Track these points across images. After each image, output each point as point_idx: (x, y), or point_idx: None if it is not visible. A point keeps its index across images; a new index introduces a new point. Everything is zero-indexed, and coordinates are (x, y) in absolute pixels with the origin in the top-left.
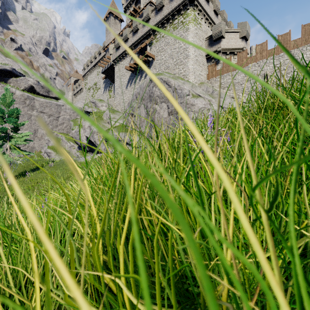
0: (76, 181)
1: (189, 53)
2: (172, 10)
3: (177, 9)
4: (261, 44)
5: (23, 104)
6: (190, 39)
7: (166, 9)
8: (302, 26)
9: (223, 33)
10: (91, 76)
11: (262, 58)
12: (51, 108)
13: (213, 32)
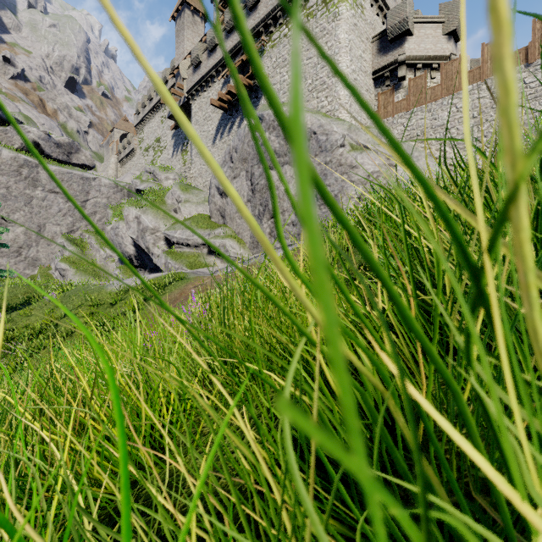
0: (86, 341)
1: (340, 64)
2: None
3: None
4: None
5: (15, 177)
6: (341, 37)
7: None
8: None
9: (410, 24)
10: (150, 125)
11: None
12: (70, 184)
13: (389, 22)
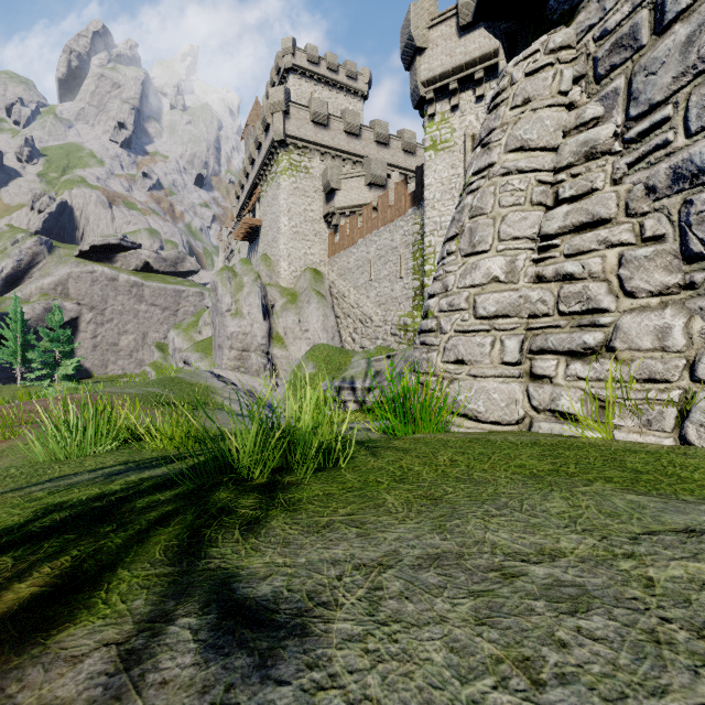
0: None
1: (280, 224)
2: (267, 153)
3: (270, 152)
4: (367, 208)
5: (128, 295)
6: (281, 203)
7: (263, 150)
8: (395, 185)
9: (334, 184)
10: None
11: (368, 232)
12: (166, 298)
13: (323, 181)
